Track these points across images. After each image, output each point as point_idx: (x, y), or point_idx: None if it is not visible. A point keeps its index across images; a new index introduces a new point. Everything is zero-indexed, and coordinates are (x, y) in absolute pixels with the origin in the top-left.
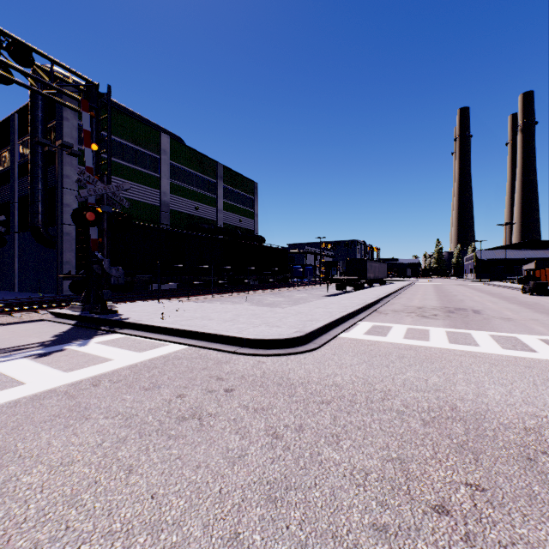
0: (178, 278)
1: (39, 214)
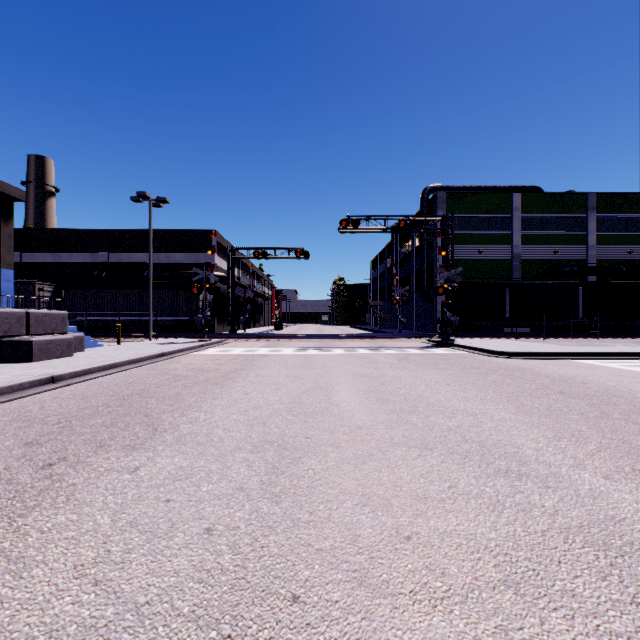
0: (520, 323)
1: (424, 282)
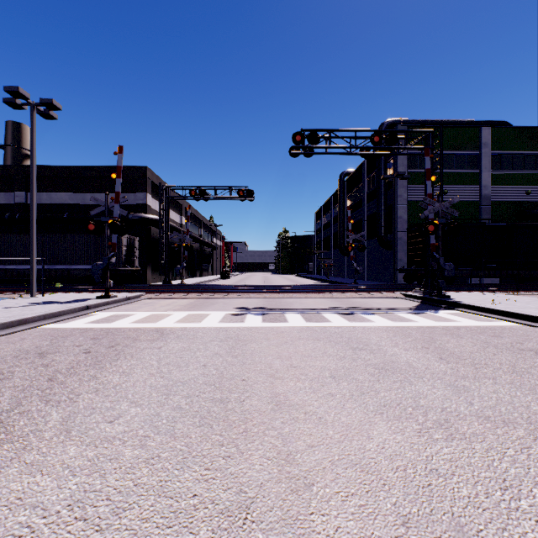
0: (503, 272)
1: (382, 227)
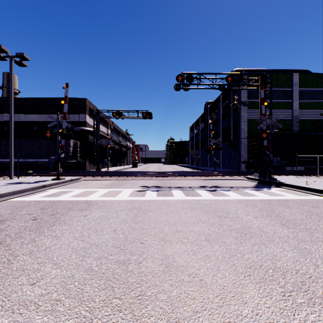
0: (307, 163)
1: (231, 135)
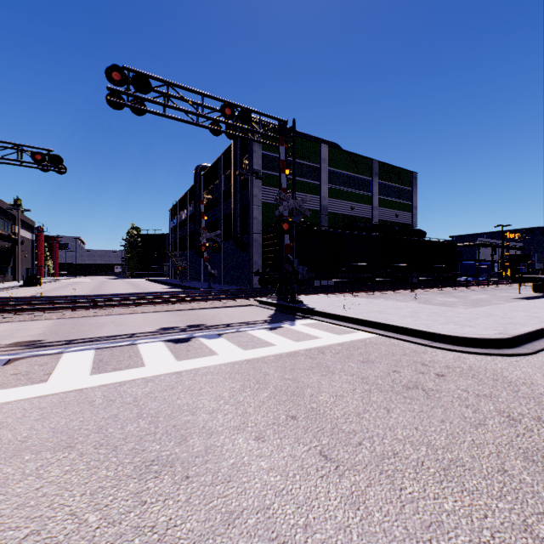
0: (338, 275)
1: (238, 227)
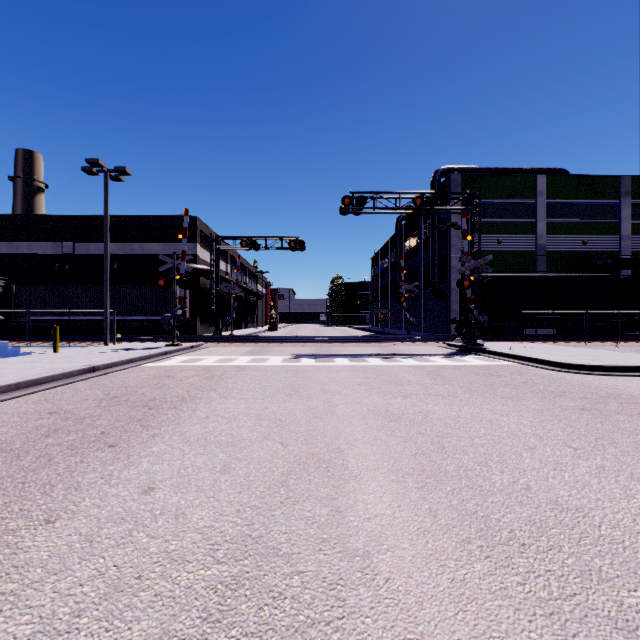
0: (551, 323)
1: (435, 277)
